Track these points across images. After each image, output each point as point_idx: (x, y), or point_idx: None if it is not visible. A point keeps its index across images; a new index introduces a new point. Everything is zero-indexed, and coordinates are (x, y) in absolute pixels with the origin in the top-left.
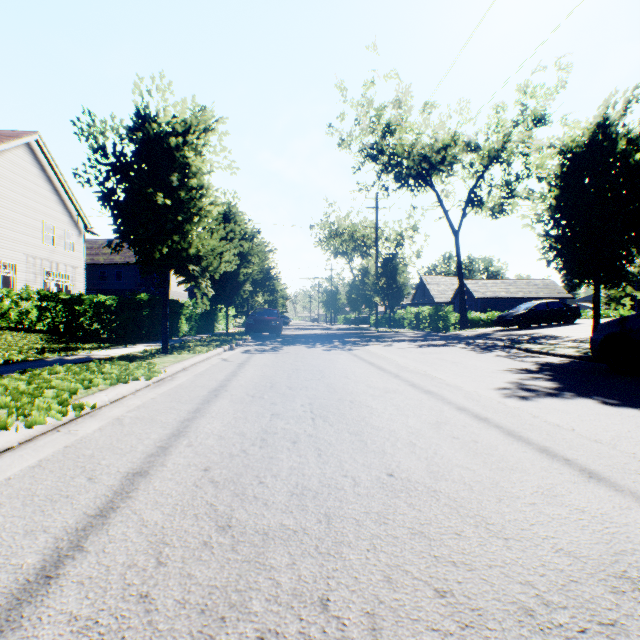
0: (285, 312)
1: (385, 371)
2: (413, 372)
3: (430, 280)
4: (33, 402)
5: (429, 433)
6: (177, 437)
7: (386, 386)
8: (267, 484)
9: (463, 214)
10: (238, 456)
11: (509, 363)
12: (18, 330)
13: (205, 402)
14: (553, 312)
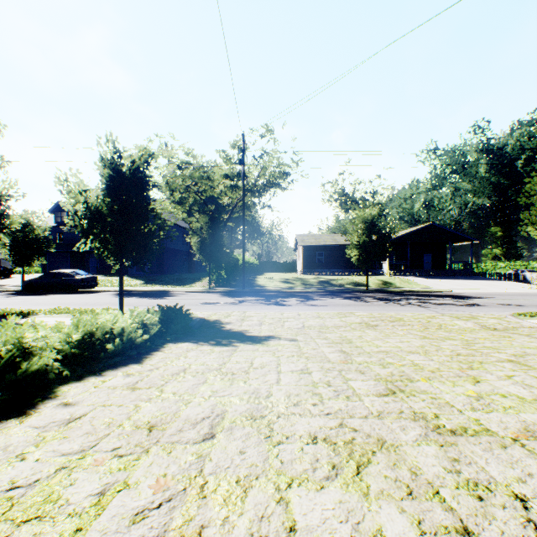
0: None
1: None
2: None
3: None
4: None
5: None
6: None
7: None
8: None
9: None
10: None
11: None
12: None
13: None
14: None
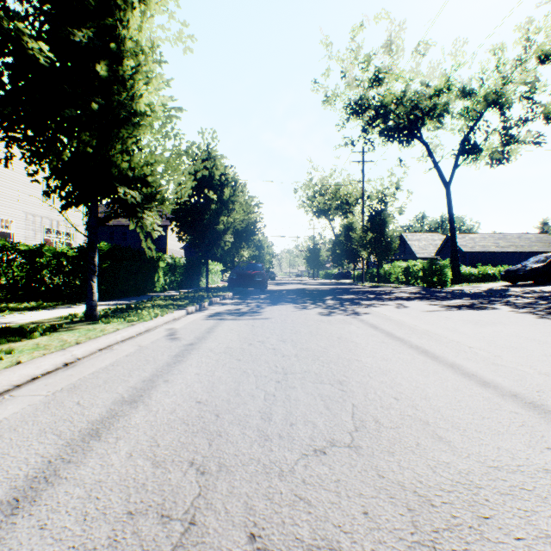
0: (271, 268)
1: (498, 390)
2: None
3: (411, 236)
4: None
5: None
6: None
7: None
8: None
9: (455, 164)
10: None
11: None
12: None
13: None
14: None
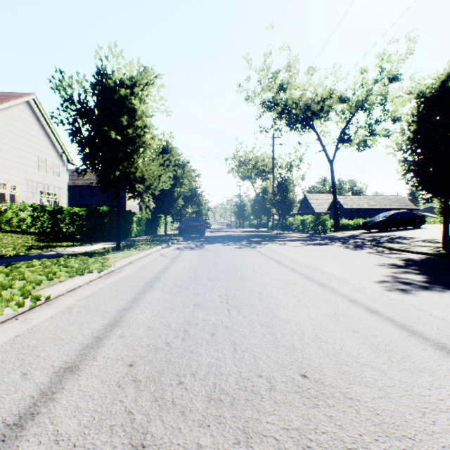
0: (207, 219)
1: (284, 265)
2: (306, 266)
3: (311, 196)
4: (2, 293)
5: (331, 326)
6: (112, 327)
7: (286, 278)
8: (186, 385)
9: (336, 148)
10: (162, 349)
11: (379, 259)
12: (17, 232)
13: (141, 292)
14: (405, 219)
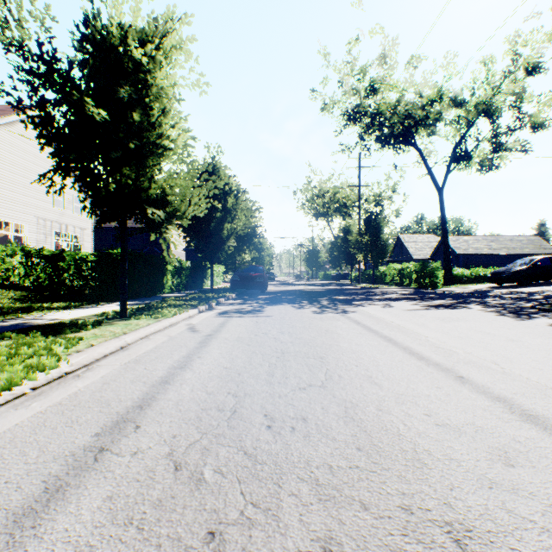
0: (271, 269)
1: (427, 361)
2: (479, 366)
3: (407, 238)
4: None
5: None
6: None
7: (478, 423)
8: None
9: (448, 170)
10: None
11: None
12: None
13: (37, 503)
14: None
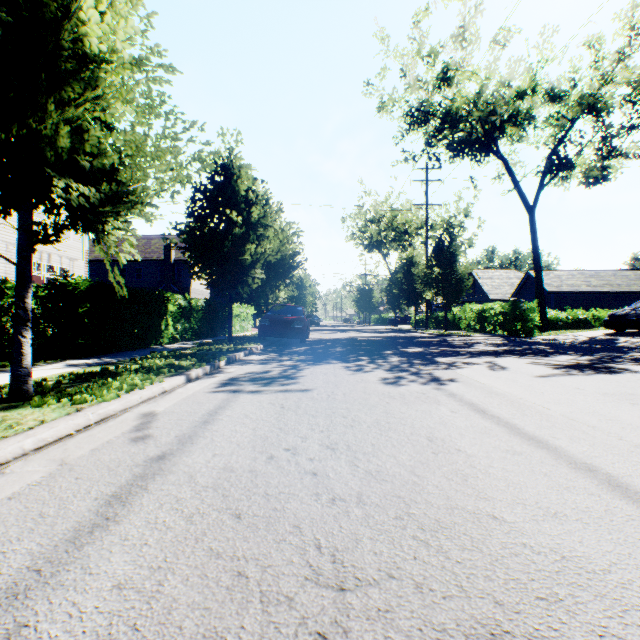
0: (315, 311)
1: None
2: None
3: (481, 274)
4: None
5: None
6: None
7: None
8: None
9: (541, 184)
10: None
11: None
12: None
13: None
14: None
